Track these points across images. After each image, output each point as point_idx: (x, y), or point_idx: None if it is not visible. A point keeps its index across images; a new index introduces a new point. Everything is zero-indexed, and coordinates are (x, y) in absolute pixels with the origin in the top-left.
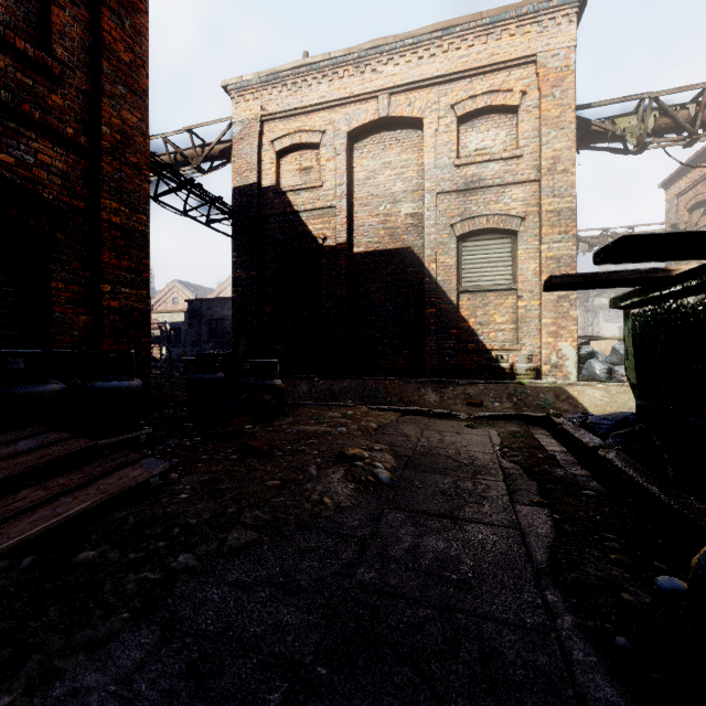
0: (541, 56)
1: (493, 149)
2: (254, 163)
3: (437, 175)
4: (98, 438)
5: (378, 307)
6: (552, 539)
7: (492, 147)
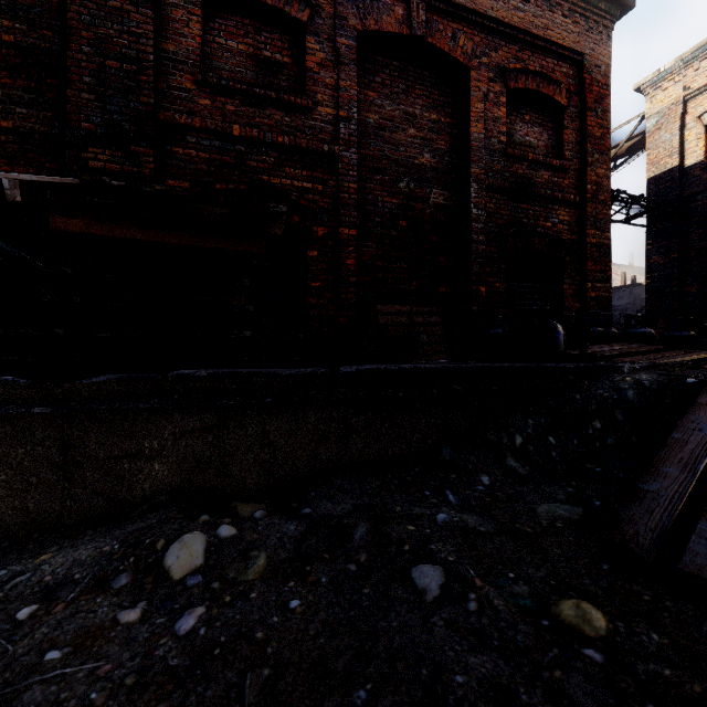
0: None
1: None
2: (673, 148)
3: None
4: None
5: None
6: None
7: None
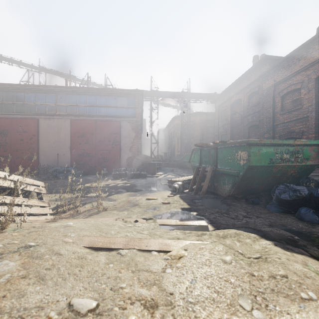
0: None
1: None
2: None
3: None
4: None
5: None
6: None
7: None
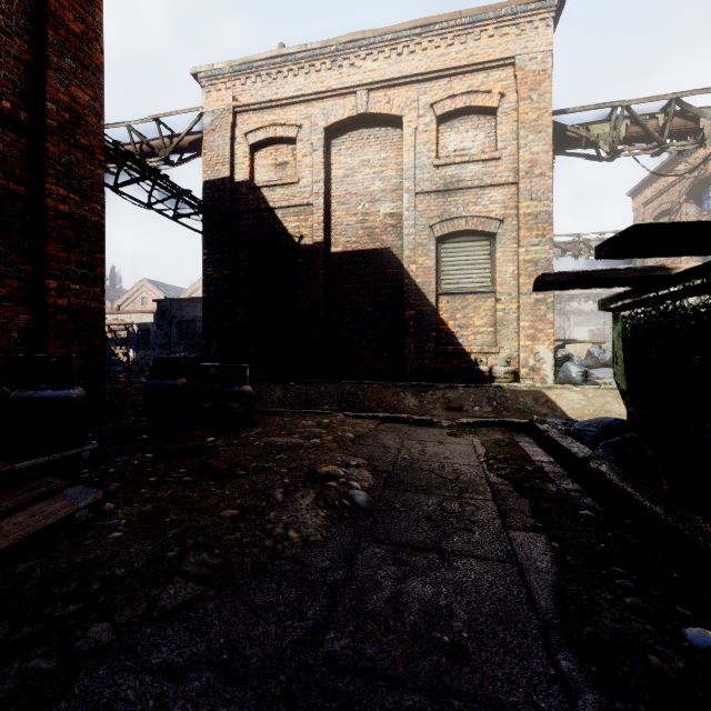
0: (519, 59)
1: (472, 150)
2: (226, 156)
3: (416, 175)
4: (28, 457)
5: (357, 308)
6: (554, 577)
7: (471, 148)
